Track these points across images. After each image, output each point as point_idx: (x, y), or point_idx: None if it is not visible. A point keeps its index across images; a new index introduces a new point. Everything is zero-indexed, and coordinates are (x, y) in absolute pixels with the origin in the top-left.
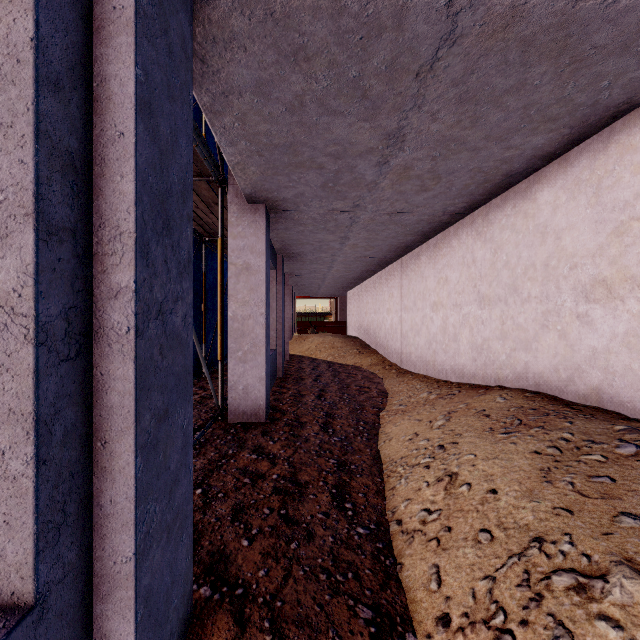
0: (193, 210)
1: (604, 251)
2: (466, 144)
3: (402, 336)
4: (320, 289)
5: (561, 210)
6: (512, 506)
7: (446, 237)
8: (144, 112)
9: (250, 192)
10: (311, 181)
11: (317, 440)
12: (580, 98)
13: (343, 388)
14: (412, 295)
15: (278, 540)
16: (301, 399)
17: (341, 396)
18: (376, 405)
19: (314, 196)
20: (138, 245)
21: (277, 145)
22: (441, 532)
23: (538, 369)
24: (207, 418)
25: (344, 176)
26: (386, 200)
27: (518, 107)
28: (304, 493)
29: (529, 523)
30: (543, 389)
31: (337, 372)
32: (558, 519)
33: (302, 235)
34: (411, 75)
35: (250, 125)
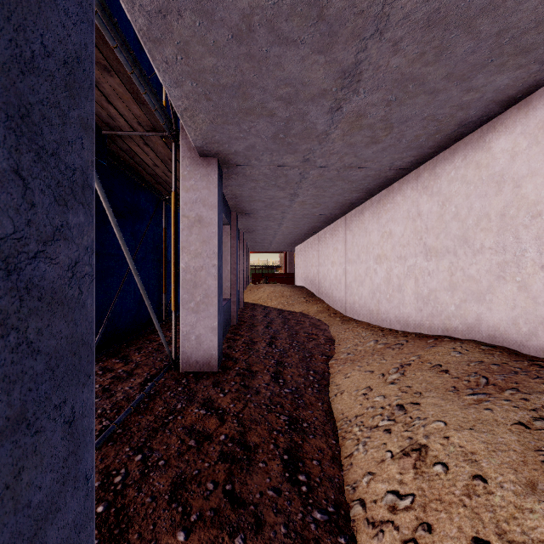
0: (151, 168)
1: None
2: (425, 85)
3: (346, 286)
4: (271, 245)
5: (521, 157)
6: (513, 506)
7: (390, 193)
8: None
9: (201, 144)
10: (262, 131)
11: (268, 392)
12: None
13: (292, 335)
14: (356, 249)
15: (220, 531)
16: (253, 346)
17: (291, 343)
18: (324, 353)
19: (265, 149)
20: None
21: (225, 86)
22: (419, 531)
23: (493, 321)
24: (161, 367)
25: (295, 125)
26: (336, 154)
27: (491, 33)
28: (253, 460)
29: None
30: (499, 342)
31: (286, 319)
32: None
33: (254, 192)
34: None
35: (194, 59)
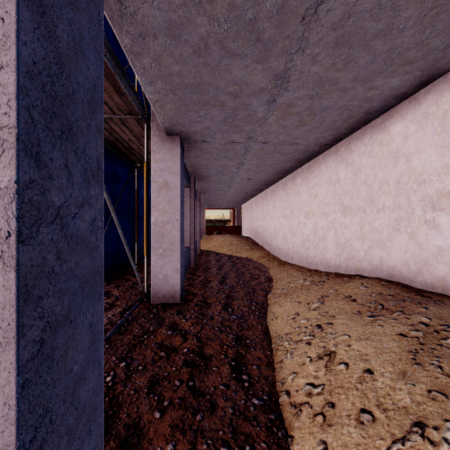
0: (127, 142)
1: (449, 169)
2: (338, 85)
3: (282, 236)
4: (222, 203)
5: (411, 138)
6: (389, 387)
7: (316, 163)
8: (32, 2)
9: (168, 126)
10: (215, 117)
11: (220, 318)
12: (435, 42)
13: (239, 275)
14: (290, 206)
15: (185, 412)
16: (208, 284)
17: (238, 282)
18: (264, 289)
19: (217, 129)
20: (21, 142)
21: (187, 85)
22: (325, 407)
23: (391, 263)
24: (136, 300)
25: (241, 112)
26: (272, 133)
27: (383, 51)
28: (209, 365)
29: (407, 406)
30: (395, 278)
31: (235, 263)
32: (435, 403)
33: (209, 161)
34: (298, 18)
35: (165, 66)
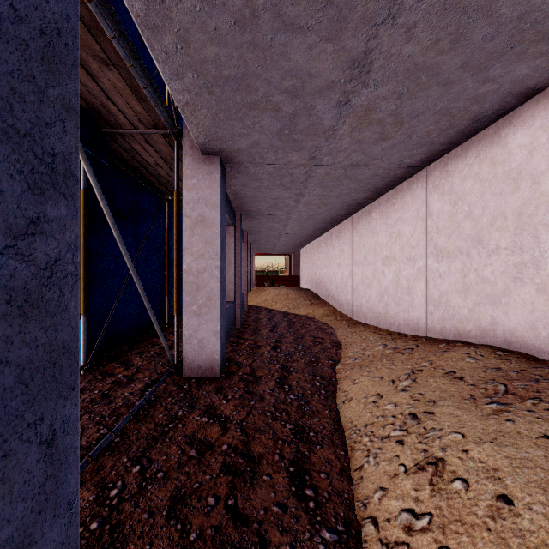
0: (154, 168)
1: None
2: (439, 76)
3: (353, 289)
4: (276, 246)
5: (540, 152)
6: (544, 531)
7: (399, 192)
8: None
9: (204, 141)
10: (266, 127)
11: (272, 398)
12: None
13: (298, 339)
14: (363, 250)
15: None
16: (257, 350)
17: (296, 347)
18: (331, 357)
19: (269, 146)
20: None
21: (228, 78)
22: None
23: (509, 325)
24: (162, 372)
25: (301, 121)
26: (343, 151)
27: (512, 17)
28: (257, 472)
29: None
30: (516, 347)
31: (292, 322)
32: None
33: (258, 192)
34: None
35: (195, 48)
